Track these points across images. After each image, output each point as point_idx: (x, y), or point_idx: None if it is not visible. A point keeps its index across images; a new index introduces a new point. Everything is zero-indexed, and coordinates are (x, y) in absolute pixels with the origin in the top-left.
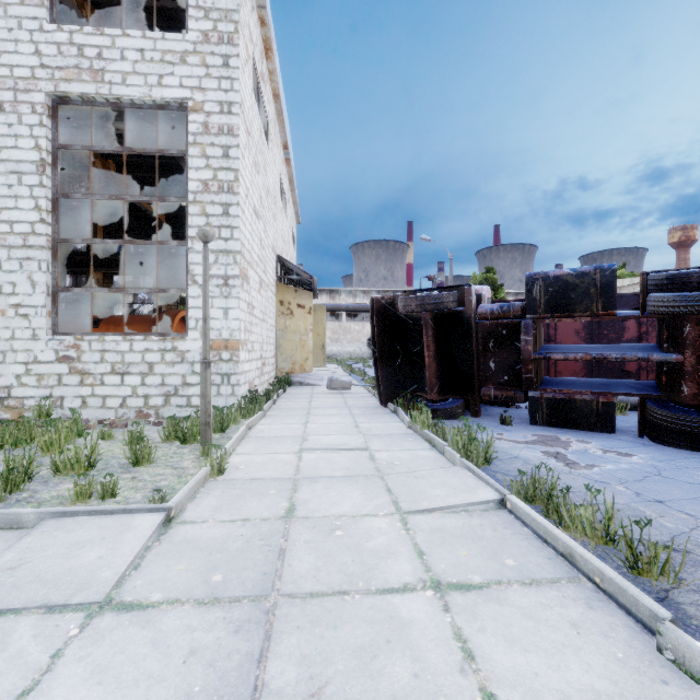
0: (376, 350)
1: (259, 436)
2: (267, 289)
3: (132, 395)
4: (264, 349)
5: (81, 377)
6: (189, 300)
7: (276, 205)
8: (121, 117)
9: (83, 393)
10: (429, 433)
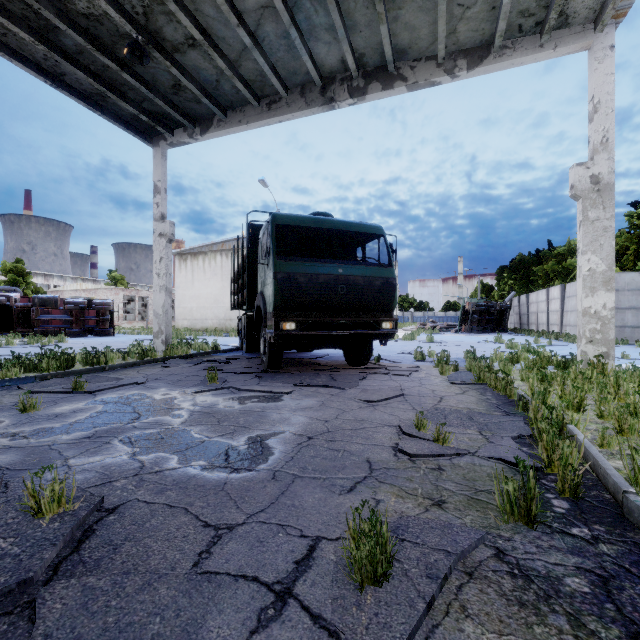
0: None
1: None
2: None
3: None
4: None
5: None
6: None
7: None
8: None
9: None
10: (0, 338)
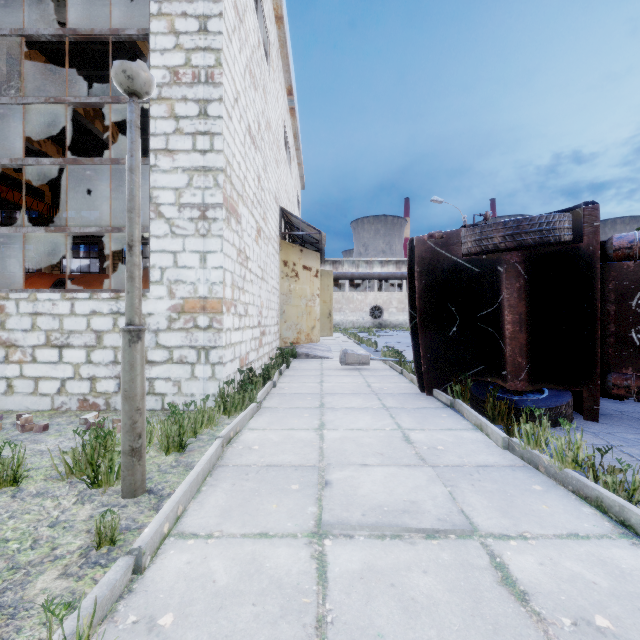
0: (417, 314)
1: (241, 465)
2: (267, 242)
3: (74, 377)
4: (263, 314)
5: (5, 351)
6: (152, 240)
7: (279, 150)
8: (72, 2)
9: (8, 373)
10: (589, 483)
